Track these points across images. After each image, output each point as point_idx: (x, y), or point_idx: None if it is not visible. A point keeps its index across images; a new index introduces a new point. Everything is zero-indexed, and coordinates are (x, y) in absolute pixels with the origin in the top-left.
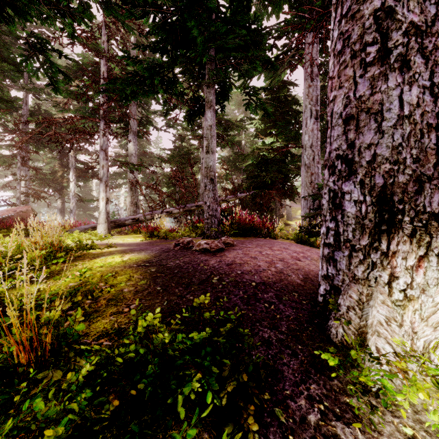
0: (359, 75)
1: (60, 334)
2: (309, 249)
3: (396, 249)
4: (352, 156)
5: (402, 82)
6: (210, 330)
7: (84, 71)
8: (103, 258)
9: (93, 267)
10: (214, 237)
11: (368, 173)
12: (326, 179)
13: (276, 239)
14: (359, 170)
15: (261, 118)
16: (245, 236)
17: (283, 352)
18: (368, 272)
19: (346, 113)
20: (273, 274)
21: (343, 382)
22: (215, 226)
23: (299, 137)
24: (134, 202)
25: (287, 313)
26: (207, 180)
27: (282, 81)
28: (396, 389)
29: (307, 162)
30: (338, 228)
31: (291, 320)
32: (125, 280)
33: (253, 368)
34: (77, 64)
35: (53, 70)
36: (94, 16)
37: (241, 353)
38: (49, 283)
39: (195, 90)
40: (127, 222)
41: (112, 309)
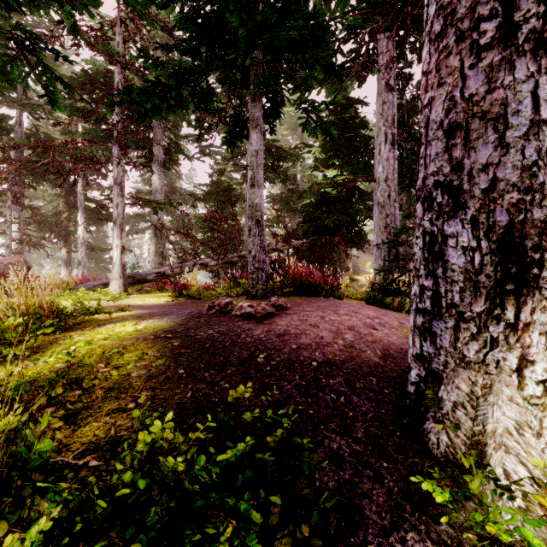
0: (468, 65)
1: (18, 452)
2: (386, 312)
3: (530, 319)
4: (459, 183)
5: (536, 71)
6: (251, 440)
7: (94, 83)
8: (110, 327)
9: (94, 340)
10: (261, 297)
11: (484, 206)
12: (419, 217)
13: (341, 299)
14: (469, 203)
15: (322, 145)
16: (302, 295)
17: (361, 475)
18: (484, 353)
19: (448, 121)
20: (341, 348)
21: (456, 526)
22: (262, 282)
23: (370, 169)
24: (159, 251)
25: (364, 408)
26: (252, 222)
27: (348, 99)
28: (537, 538)
29: (381, 201)
30: (438, 286)
31: (369, 420)
32: (135, 360)
33: (318, 511)
34: (86, 74)
35: (47, 77)
36: (99, 1)
37: (298, 477)
38: (27, 364)
39: (237, 106)
40: (150, 277)
41: (111, 405)
